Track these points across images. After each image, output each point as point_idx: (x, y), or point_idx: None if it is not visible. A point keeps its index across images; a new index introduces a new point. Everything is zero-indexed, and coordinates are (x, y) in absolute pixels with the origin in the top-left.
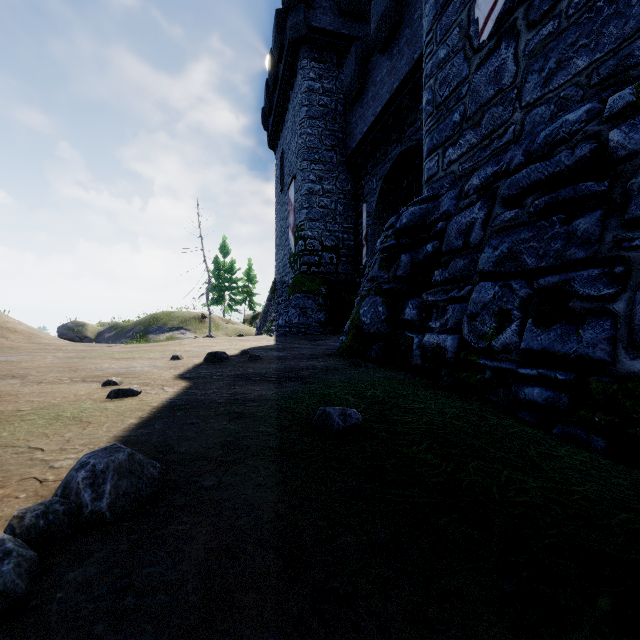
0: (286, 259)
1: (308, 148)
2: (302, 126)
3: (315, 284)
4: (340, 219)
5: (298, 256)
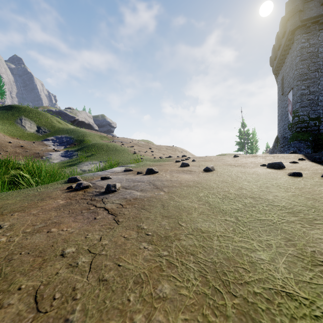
0: (285, 126)
1: (300, 75)
2: (297, 66)
3: (305, 136)
4: (321, 103)
5: (294, 124)
